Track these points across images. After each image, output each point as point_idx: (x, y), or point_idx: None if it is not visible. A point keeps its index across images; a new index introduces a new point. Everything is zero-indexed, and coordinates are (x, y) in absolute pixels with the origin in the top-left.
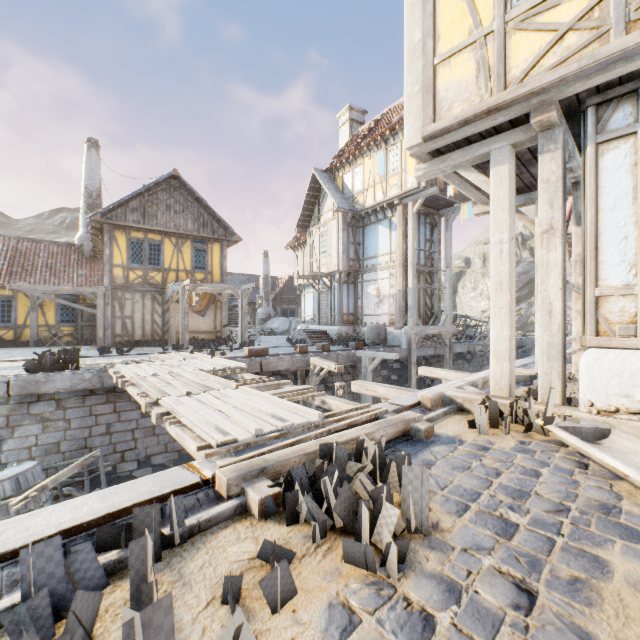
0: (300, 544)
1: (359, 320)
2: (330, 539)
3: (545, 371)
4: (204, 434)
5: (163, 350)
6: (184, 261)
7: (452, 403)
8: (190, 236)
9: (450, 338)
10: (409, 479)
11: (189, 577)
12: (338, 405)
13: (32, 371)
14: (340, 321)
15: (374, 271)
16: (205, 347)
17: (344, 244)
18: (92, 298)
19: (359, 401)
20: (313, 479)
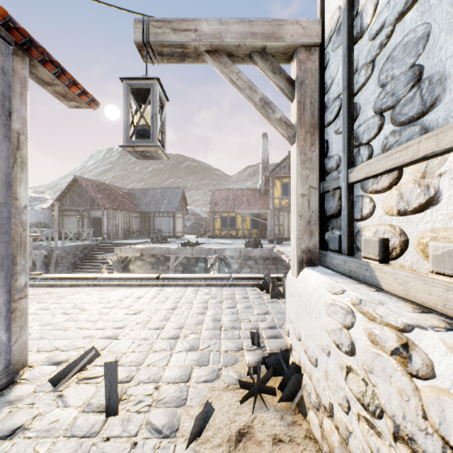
0: None
1: None
2: None
3: None
4: None
5: None
6: None
7: None
8: None
9: None
10: None
11: None
12: None
13: (247, 247)
14: None
15: None
16: None
17: None
18: (265, 215)
19: None
20: None
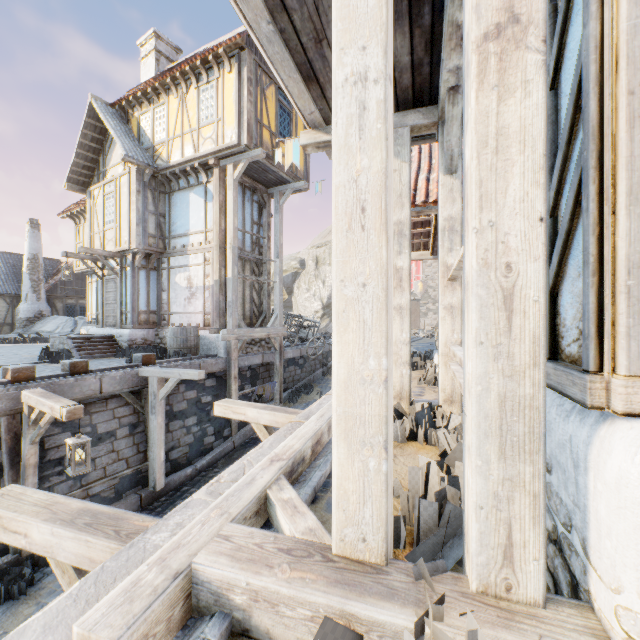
0: None
1: (164, 320)
2: None
3: (494, 491)
4: None
5: None
6: None
7: (219, 606)
8: None
9: (281, 342)
10: None
11: None
12: None
13: None
14: (134, 322)
15: (184, 254)
16: None
17: (139, 212)
18: None
19: (146, 445)
20: None
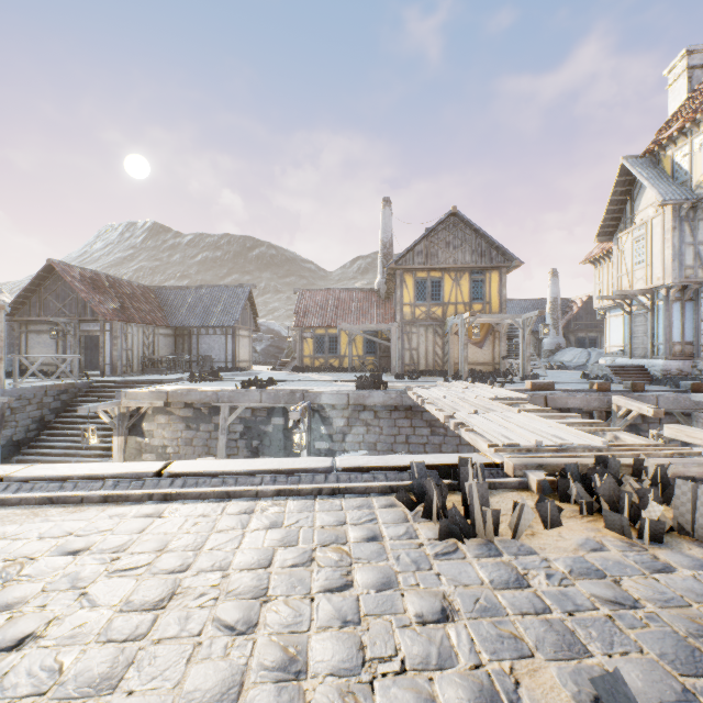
0: (569, 512)
1: None
2: (595, 516)
3: None
4: (492, 438)
5: (444, 379)
6: (461, 294)
7: None
8: (467, 268)
9: None
10: (682, 491)
11: (490, 503)
12: (633, 442)
13: (359, 388)
14: (667, 353)
15: None
16: (483, 379)
17: (674, 248)
18: (388, 333)
19: None
20: (584, 477)
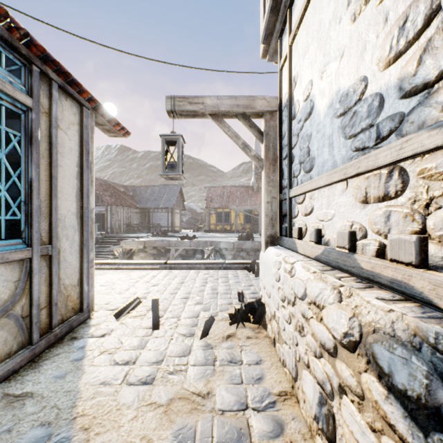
0: None
1: None
2: None
3: None
4: None
5: None
6: None
7: None
8: None
9: None
10: None
11: None
12: None
13: (239, 240)
14: None
15: None
16: None
17: None
18: (257, 211)
19: None
20: None
